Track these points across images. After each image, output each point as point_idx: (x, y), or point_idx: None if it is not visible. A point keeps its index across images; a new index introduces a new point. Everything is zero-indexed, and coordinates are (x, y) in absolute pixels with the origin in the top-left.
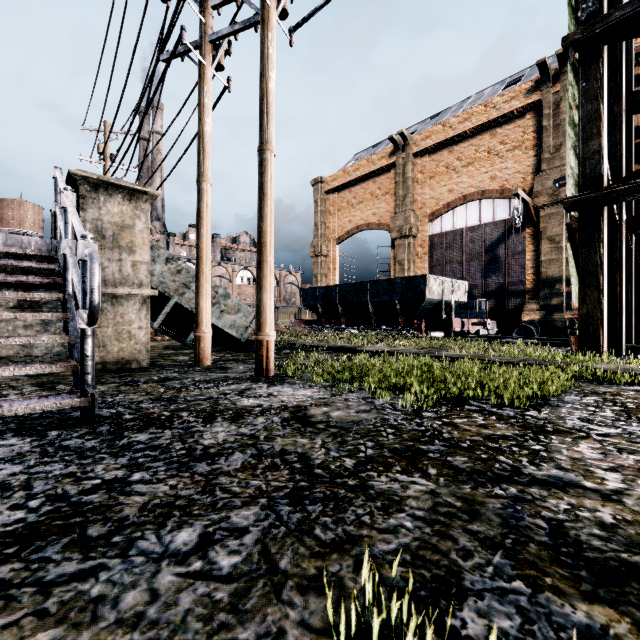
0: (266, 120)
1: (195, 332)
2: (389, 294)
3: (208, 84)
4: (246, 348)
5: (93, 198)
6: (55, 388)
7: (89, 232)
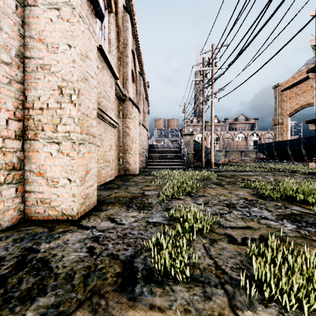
0: (211, 121)
1: (201, 160)
2: (298, 145)
3: (203, 110)
4: (218, 165)
5: (184, 137)
6: (180, 167)
7: (184, 143)
